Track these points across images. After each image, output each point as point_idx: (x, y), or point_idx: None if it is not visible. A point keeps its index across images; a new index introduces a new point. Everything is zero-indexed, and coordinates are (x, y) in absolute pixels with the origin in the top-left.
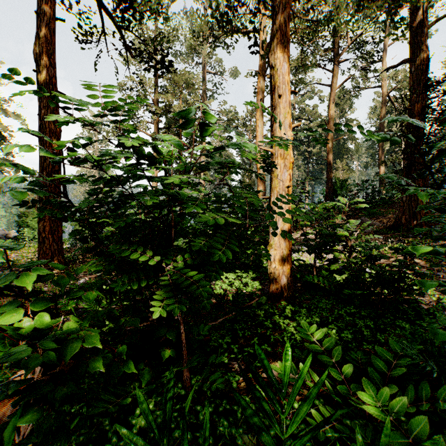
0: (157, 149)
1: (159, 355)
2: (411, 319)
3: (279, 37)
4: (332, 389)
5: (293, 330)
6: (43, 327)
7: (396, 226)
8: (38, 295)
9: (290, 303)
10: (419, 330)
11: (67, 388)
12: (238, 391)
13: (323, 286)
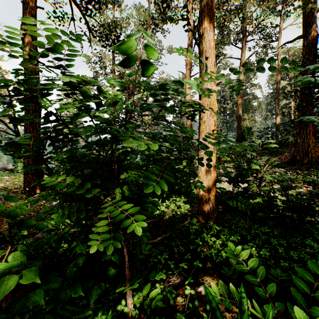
0: (100, 91)
1: (107, 271)
2: (316, 238)
3: (206, 11)
4: (259, 308)
5: (218, 247)
6: None
7: (292, 161)
8: None
9: (215, 223)
10: None
11: None
12: (175, 305)
13: (241, 209)
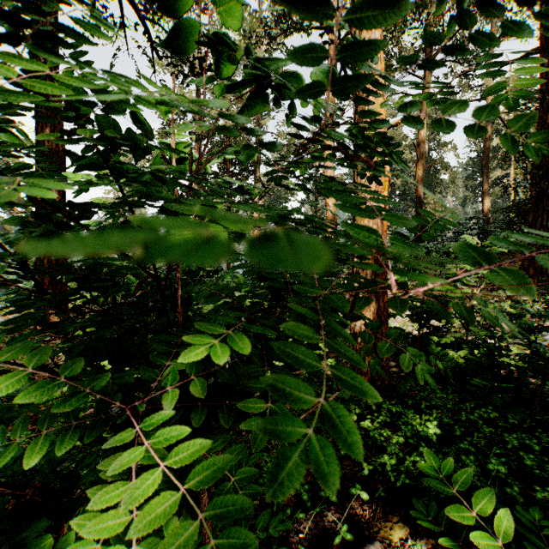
0: None
1: None
2: None
3: None
4: None
5: (398, 450)
6: None
7: None
8: None
9: (385, 397)
10: None
11: None
12: None
13: (437, 371)
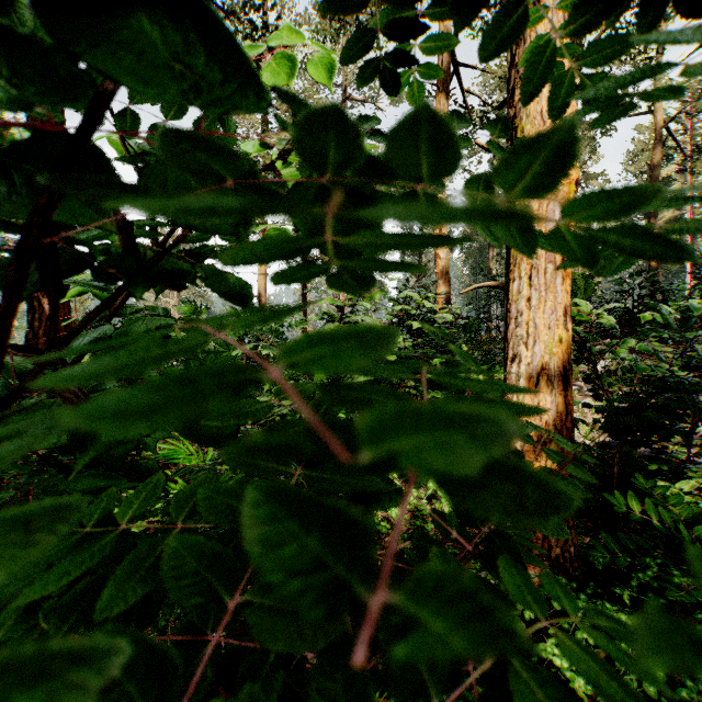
0: None
1: None
2: None
3: None
4: None
5: None
6: None
7: None
8: None
9: (571, 578)
10: None
11: None
12: None
13: (667, 531)
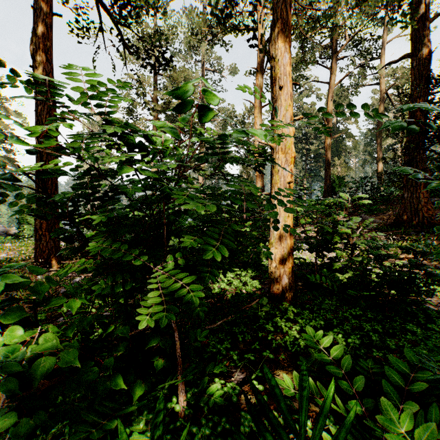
0: (147, 138)
1: (152, 363)
2: (421, 322)
3: (280, 26)
4: (342, 405)
5: (295, 334)
6: (15, 340)
7: (397, 223)
8: (14, 302)
9: (291, 304)
10: (439, 339)
11: (35, 420)
12: (238, 404)
13: (326, 286)
